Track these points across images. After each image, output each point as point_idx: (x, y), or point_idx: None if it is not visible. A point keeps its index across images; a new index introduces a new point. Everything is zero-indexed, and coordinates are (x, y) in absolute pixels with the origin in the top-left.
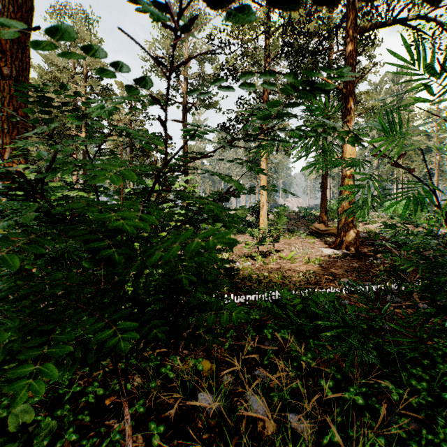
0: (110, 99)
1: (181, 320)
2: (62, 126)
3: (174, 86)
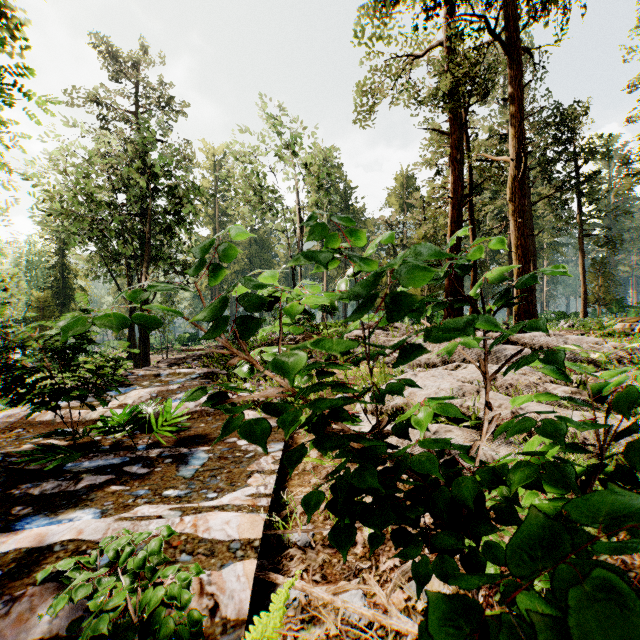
0: None
1: None
2: None
3: None
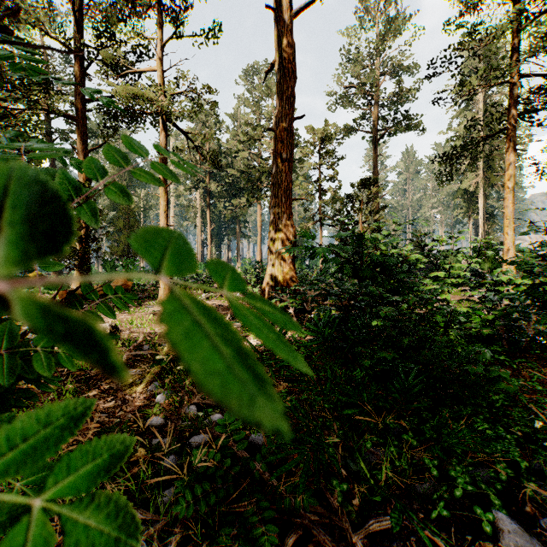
0: (296, 146)
1: (543, 333)
2: (257, 181)
3: (363, 116)
